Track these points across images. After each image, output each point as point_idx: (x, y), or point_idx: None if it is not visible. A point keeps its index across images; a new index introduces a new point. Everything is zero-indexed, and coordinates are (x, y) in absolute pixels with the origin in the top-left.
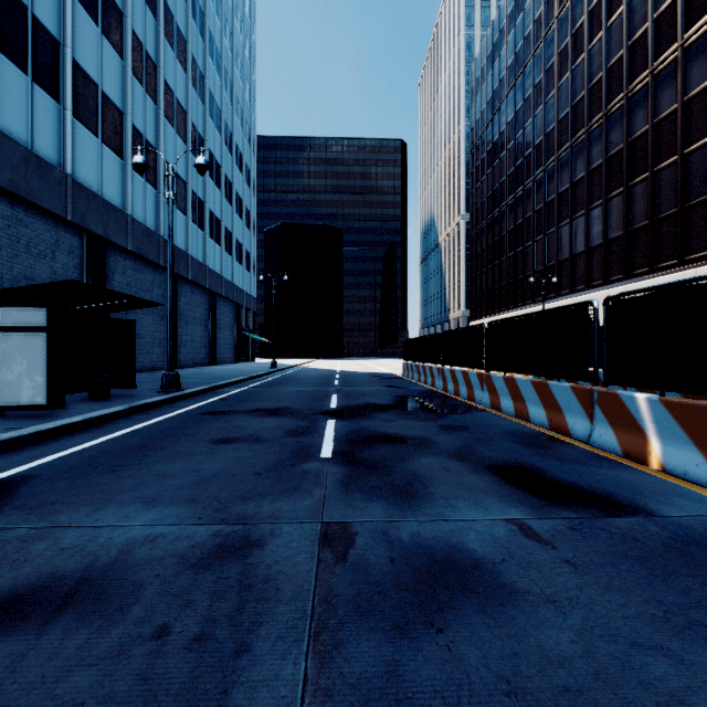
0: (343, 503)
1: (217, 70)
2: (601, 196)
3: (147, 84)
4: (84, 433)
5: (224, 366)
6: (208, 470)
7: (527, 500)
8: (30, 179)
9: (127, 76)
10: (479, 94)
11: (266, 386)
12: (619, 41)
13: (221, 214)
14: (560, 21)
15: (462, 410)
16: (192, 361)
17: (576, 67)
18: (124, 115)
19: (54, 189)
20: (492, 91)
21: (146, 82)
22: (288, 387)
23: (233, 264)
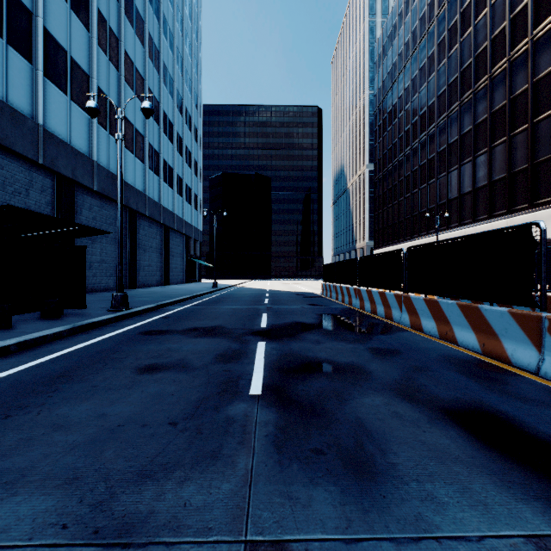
0: (276, 488)
1: (170, 47)
2: (486, 145)
3: (110, 54)
4: (13, 357)
5: (176, 286)
6: (116, 415)
7: (533, 485)
8: (4, 127)
9: (93, 46)
10: (381, 66)
11: (206, 304)
12: (501, 15)
13: (173, 163)
14: (450, 2)
15: (384, 330)
16: (149, 282)
17: (463, 40)
18: (90, 78)
19: (27, 136)
20: (392, 63)
21: (109, 52)
22: (225, 305)
23: (183, 204)
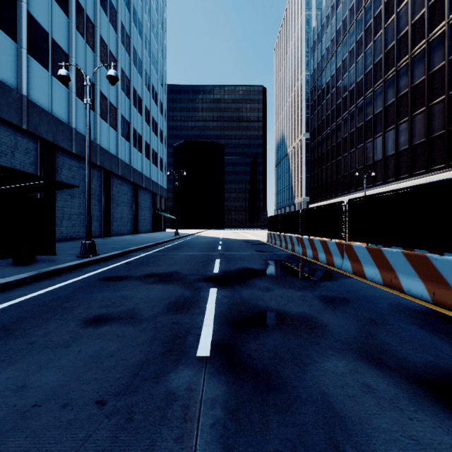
0: None
1: (139, 34)
2: (407, 114)
3: (87, 37)
4: None
5: (144, 234)
6: (37, 388)
7: None
8: None
9: (72, 30)
10: (316, 51)
11: (167, 250)
12: (421, 3)
13: (142, 132)
14: None
15: (329, 276)
16: (121, 231)
17: (387, 25)
18: (69, 57)
19: (12, 105)
20: (325, 48)
21: (86, 36)
22: (183, 251)
23: (151, 166)
